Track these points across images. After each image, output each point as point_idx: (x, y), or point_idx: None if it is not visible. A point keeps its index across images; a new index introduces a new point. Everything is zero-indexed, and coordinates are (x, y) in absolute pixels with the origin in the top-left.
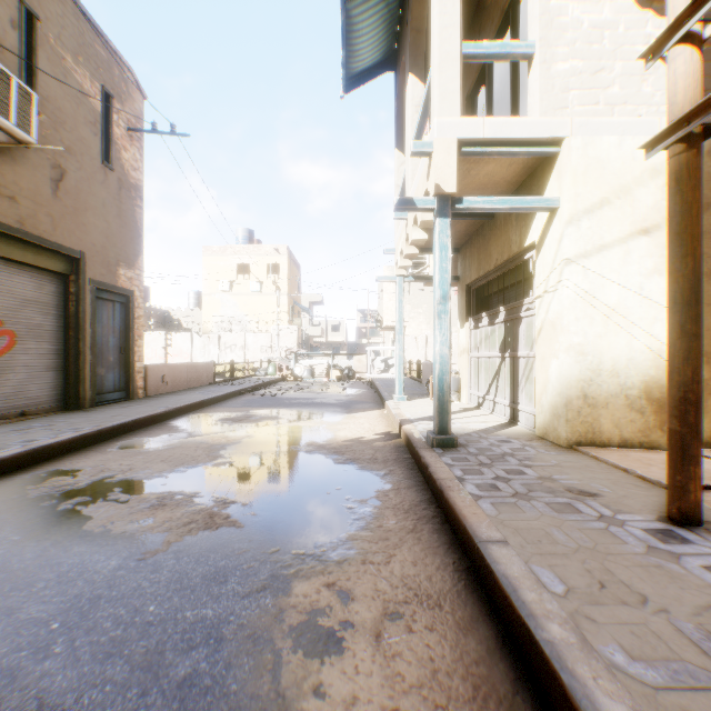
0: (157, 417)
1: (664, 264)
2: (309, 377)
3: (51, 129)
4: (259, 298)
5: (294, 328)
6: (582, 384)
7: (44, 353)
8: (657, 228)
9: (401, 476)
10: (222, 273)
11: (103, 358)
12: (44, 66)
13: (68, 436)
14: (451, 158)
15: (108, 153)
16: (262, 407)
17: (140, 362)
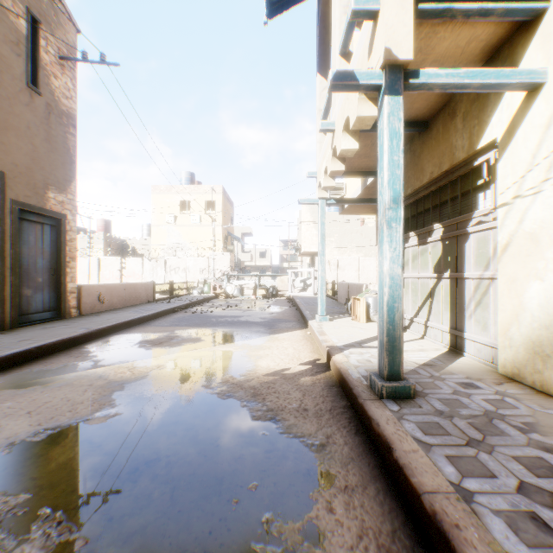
0: (72, 340)
1: None
2: (239, 295)
3: None
4: (198, 229)
5: (228, 253)
6: None
7: None
8: None
9: (345, 449)
10: (168, 208)
11: (30, 279)
12: None
13: None
14: (406, 14)
15: (35, 77)
16: (189, 326)
17: (73, 283)
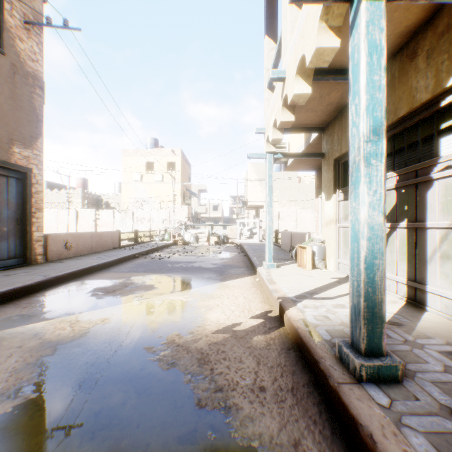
0: (25, 289)
1: None
2: (194, 241)
3: None
4: (161, 185)
5: (186, 206)
6: None
7: None
8: None
9: None
10: (135, 168)
11: None
12: None
13: None
14: None
15: None
16: (145, 272)
17: (39, 232)
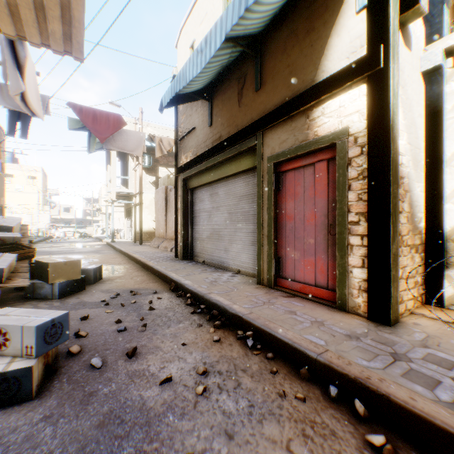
0: None
1: (150, 213)
2: (64, 236)
3: None
4: (22, 194)
5: (49, 212)
6: (137, 231)
7: None
8: (149, 208)
9: (105, 246)
10: None
11: None
12: None
13: None
14: (115, 194)
15: None
16: (59, 243)
17: None
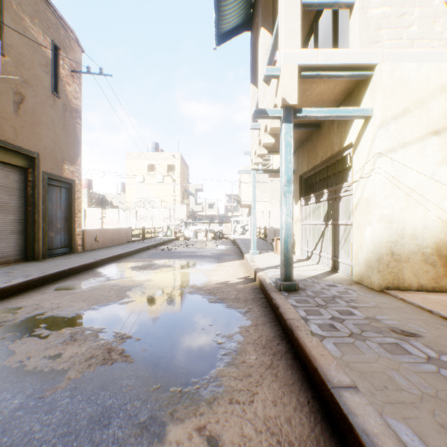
0: (87, 265)
1: None
2: (194, 237)
3: (14, 67)
4: (162, 186)
5: (185, 206)
6: (390, 245)
7: (10, 222)
8: (444, 130)
9: (258, 313)
10: (138, 171)
11: (53, 225)
12: (9, 23)
13: (18, 281)
14: (294, 79)
15: (56, 87)
16: (161, 258)
17: (79, 228)
